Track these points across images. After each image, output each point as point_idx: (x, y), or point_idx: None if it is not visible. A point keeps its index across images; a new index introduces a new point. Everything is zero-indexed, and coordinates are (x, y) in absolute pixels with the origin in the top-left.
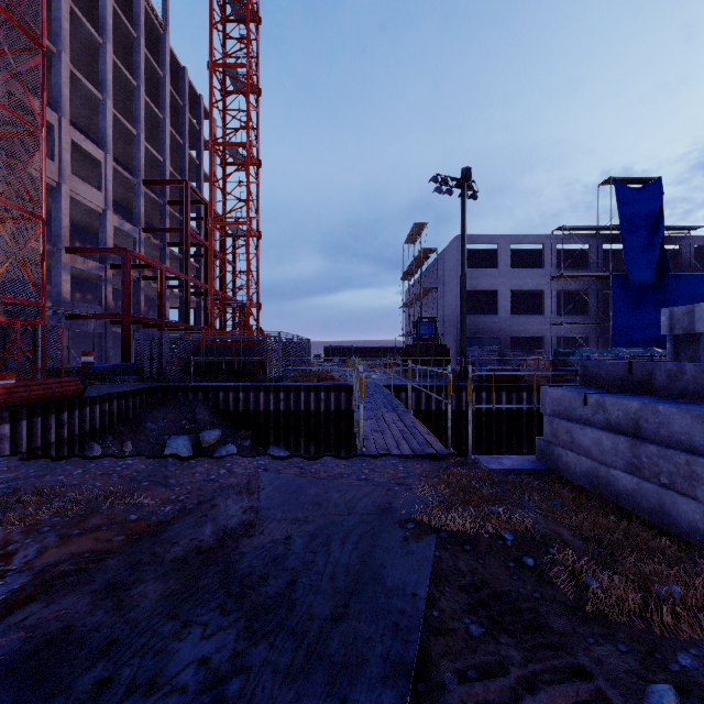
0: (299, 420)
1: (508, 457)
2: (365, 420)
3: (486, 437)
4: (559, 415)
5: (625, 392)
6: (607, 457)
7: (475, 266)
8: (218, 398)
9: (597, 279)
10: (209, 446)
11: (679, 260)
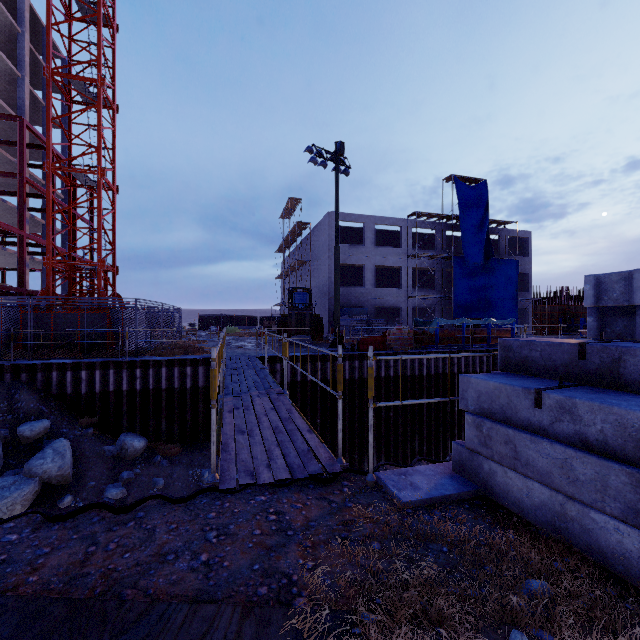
0: (160, 400)
1: (418, 469)
2: (229, 413)
3: (359, 404)
4: (490, 415)
5: (579, 384)
6: (585, 491)
7: (345, 242)
8: (50, 379)
9: (442, 260)
10: (32, 442)
11: (498, 247)
